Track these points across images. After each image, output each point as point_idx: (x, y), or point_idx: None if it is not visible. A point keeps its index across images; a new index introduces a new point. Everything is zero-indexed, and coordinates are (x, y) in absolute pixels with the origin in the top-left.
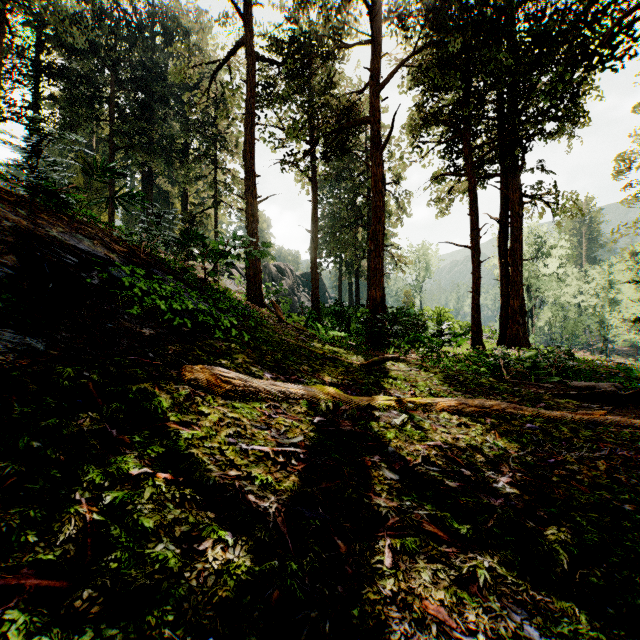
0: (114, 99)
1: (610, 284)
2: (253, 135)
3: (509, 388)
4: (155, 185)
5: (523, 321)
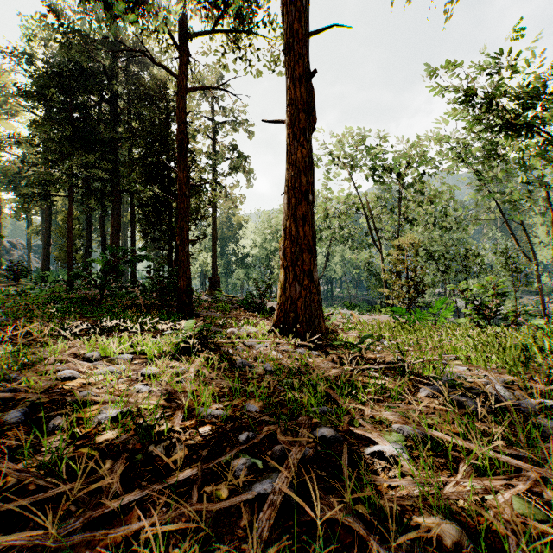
0: None
1: None
2: None
3: None
4: None
5: None
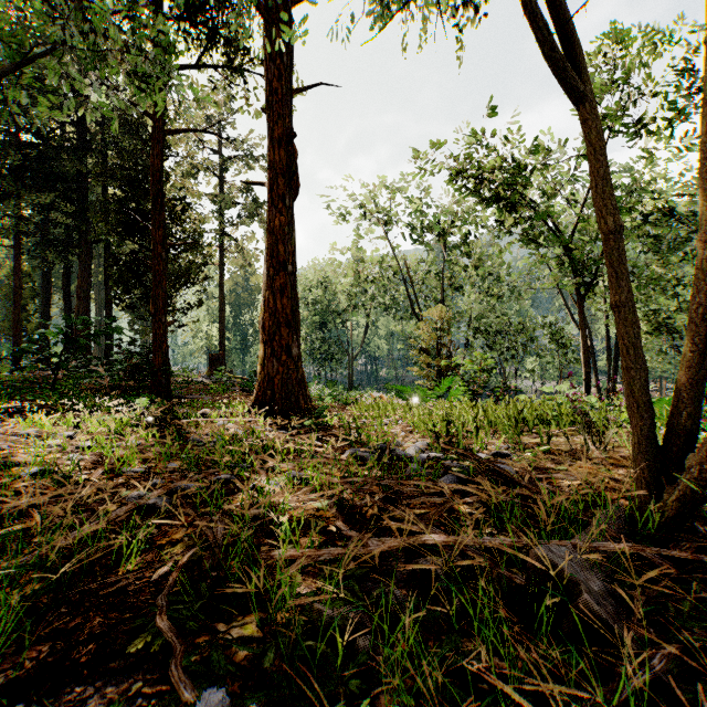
0: None
1: None
2: None
3: None
4: None
5: None
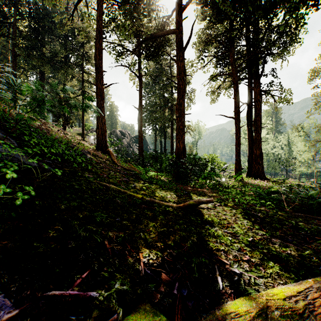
0: (16, 24)
1: (289, 143)
2: (101, 45)
3: (307, 226)
4: (48, 82)
5: (261, 162)
